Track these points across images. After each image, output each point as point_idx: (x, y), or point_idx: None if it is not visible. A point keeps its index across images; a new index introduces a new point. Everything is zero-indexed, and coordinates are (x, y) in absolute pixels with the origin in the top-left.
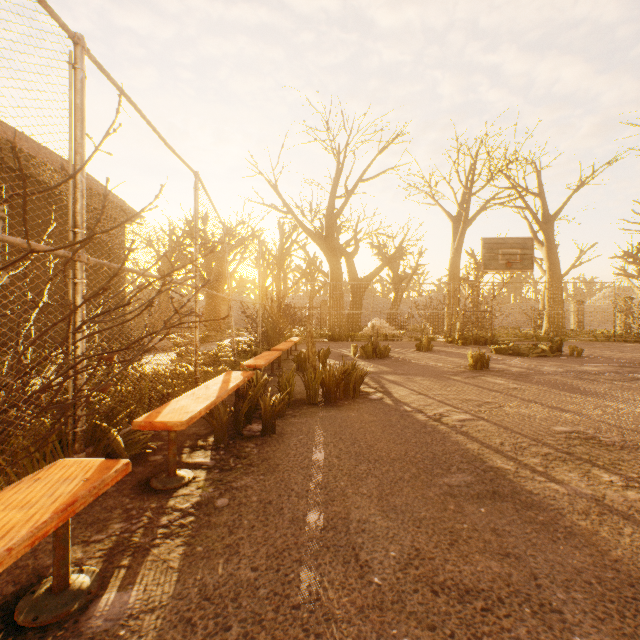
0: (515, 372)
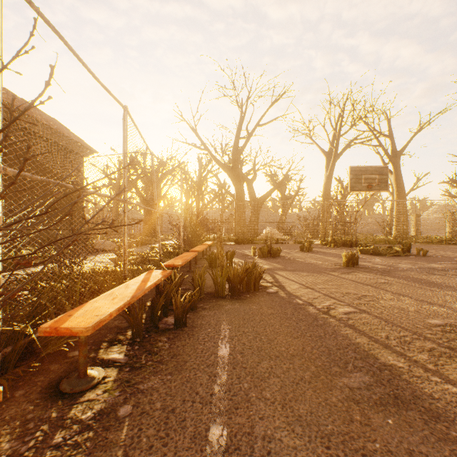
0: (379, 269)
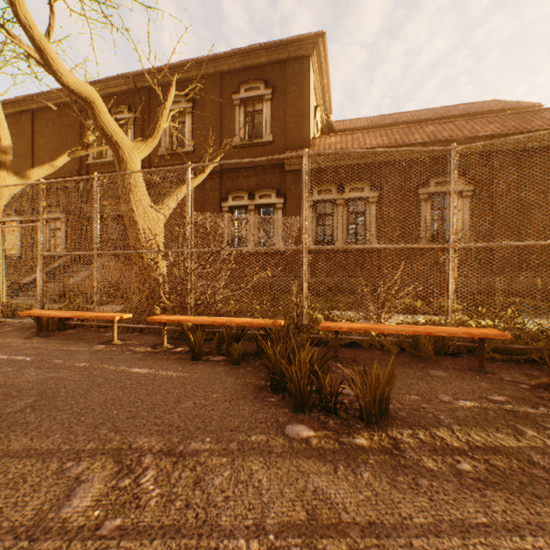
0: None
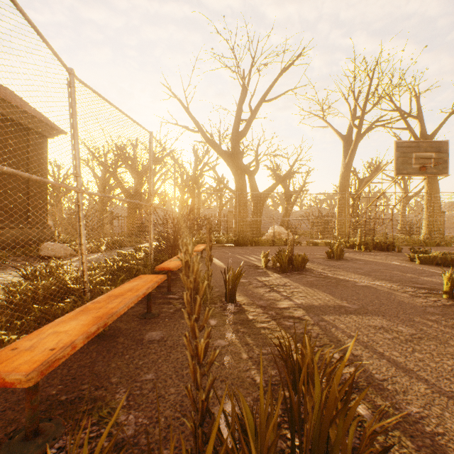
0: None
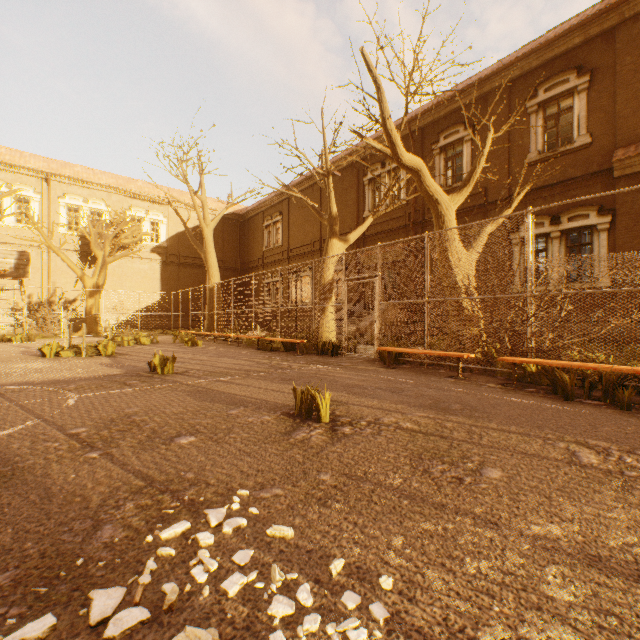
0: None
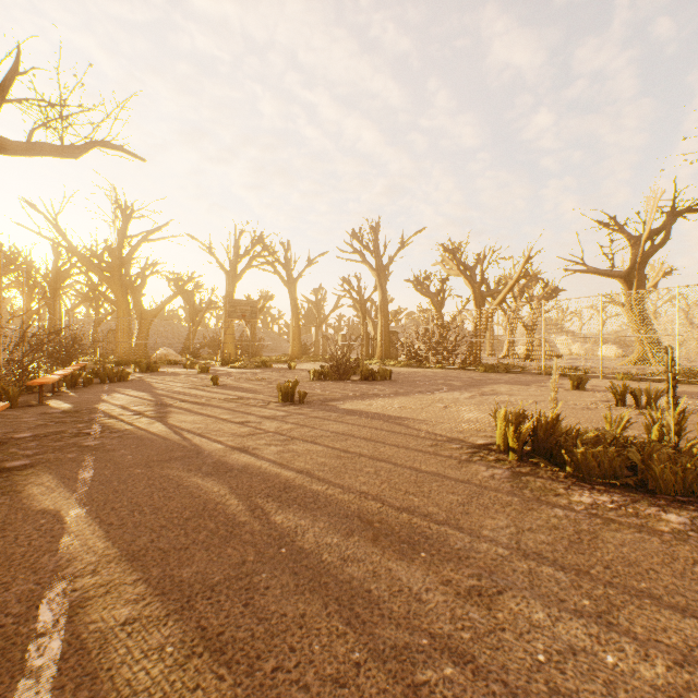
0: (219, 373)
